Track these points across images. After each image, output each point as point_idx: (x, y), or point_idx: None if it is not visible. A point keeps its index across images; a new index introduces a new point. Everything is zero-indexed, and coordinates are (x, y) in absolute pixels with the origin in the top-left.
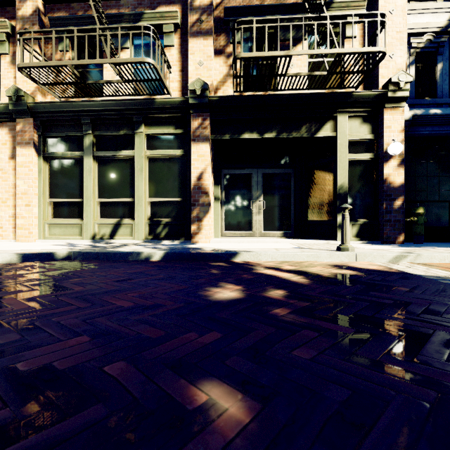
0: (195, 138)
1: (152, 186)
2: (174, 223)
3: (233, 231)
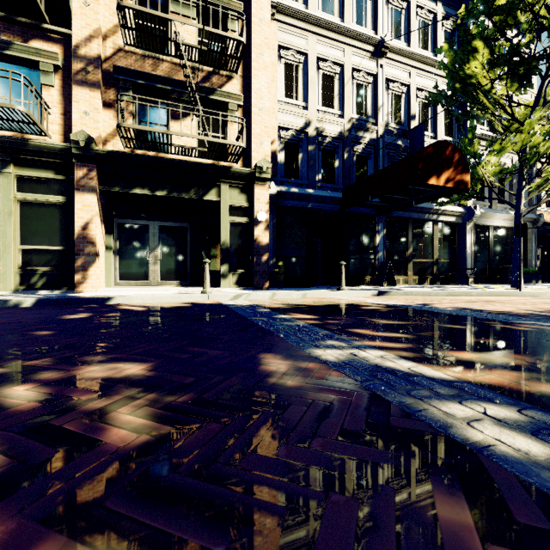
0: (79, 188)
1: (24, 232)
2: (54, 273)
3: (128, 281)
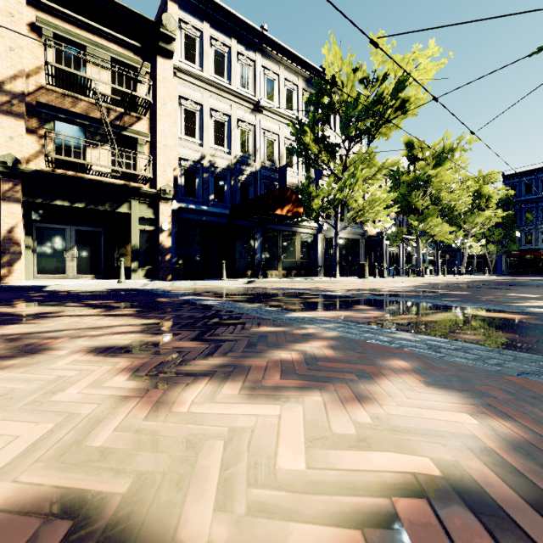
0: (5, 198)
1: None
2: None
3: (47, 275)
